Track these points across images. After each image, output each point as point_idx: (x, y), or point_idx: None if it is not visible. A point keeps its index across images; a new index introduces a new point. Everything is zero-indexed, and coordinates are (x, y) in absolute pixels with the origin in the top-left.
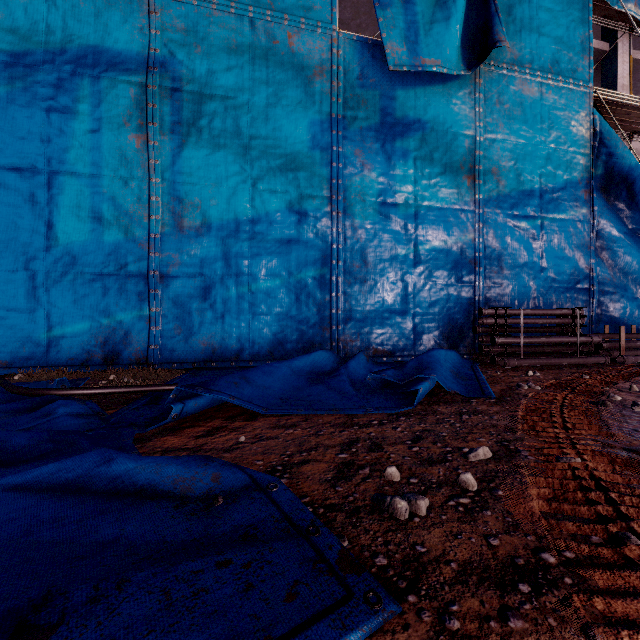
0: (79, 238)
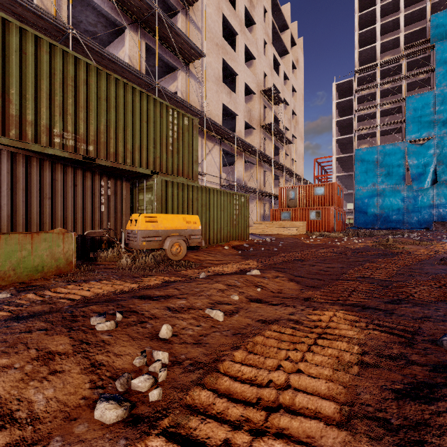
0: (370, 215)
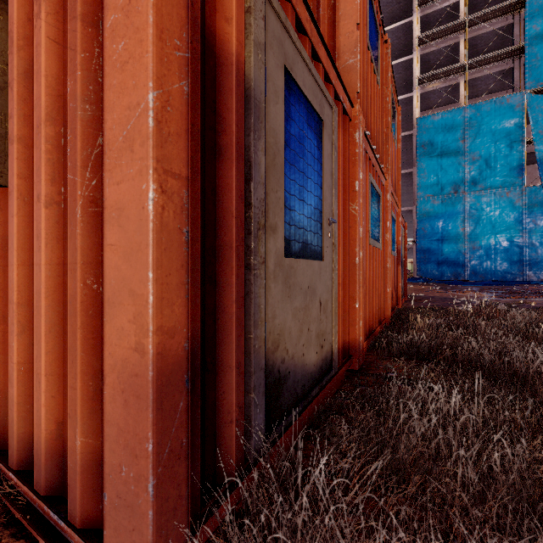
0: (448, 253)
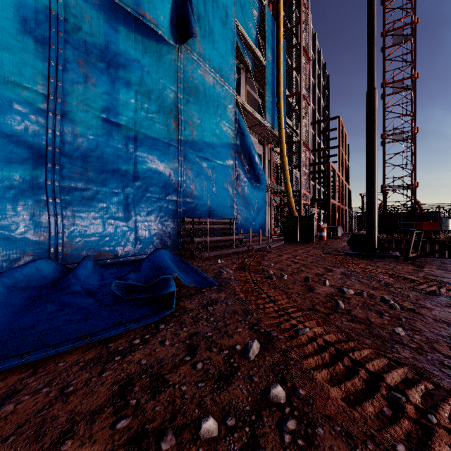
0: None
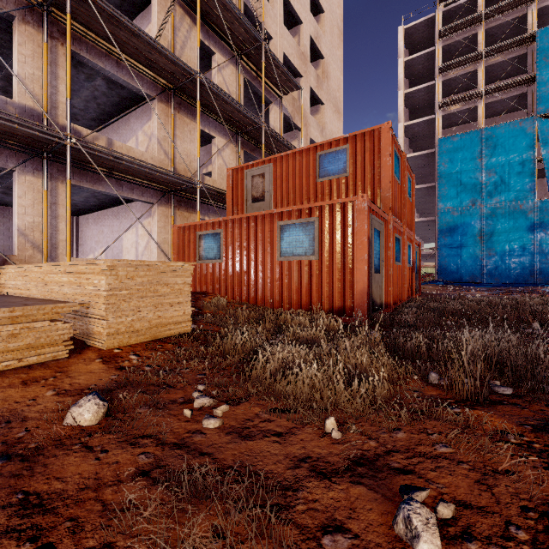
0: (466, 259)
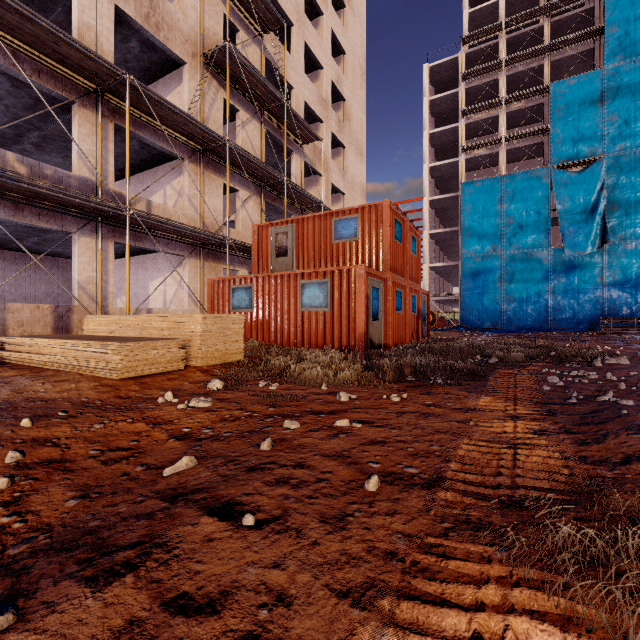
0: (487, 305)
